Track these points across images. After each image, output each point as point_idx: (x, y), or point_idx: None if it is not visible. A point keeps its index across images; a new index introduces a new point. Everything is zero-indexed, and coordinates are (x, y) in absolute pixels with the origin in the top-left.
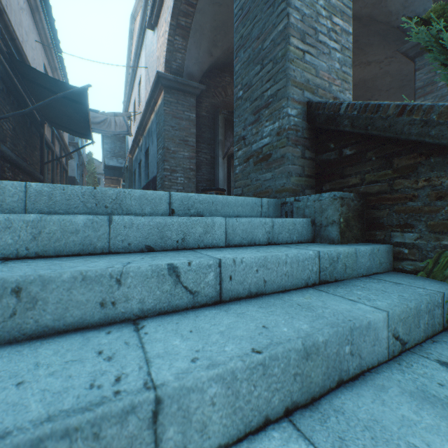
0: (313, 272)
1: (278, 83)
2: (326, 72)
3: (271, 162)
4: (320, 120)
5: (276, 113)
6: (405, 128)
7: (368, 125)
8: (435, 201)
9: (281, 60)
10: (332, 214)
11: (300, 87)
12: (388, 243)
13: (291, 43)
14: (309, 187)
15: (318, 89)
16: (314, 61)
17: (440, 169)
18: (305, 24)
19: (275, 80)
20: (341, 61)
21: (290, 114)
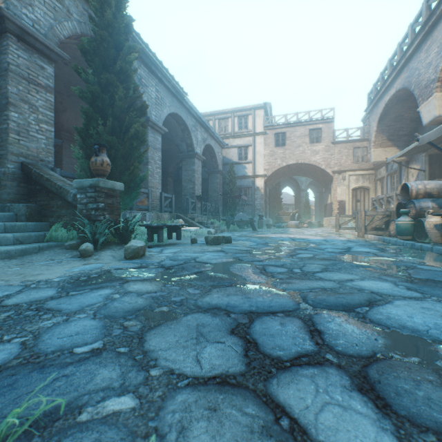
0: (2, 229)
1: (4, 151)
2: (36, 149)
3: (1, 186)
4: (27, 172)
5: (4, 164)
6: (48, 185)
7: (40, 181)
8: (58, 208)
9: (6, 142)
10: (23, 211)
11: (17, 155)
12: (49, 222)
13: (11, 136)
14: (24, 199)
15: (30, 156)
16: (27, 144)
17: (59, 199)
18: (21, 127)
19: (3, 149)
20: (47, 144)
21: (10, 167)
